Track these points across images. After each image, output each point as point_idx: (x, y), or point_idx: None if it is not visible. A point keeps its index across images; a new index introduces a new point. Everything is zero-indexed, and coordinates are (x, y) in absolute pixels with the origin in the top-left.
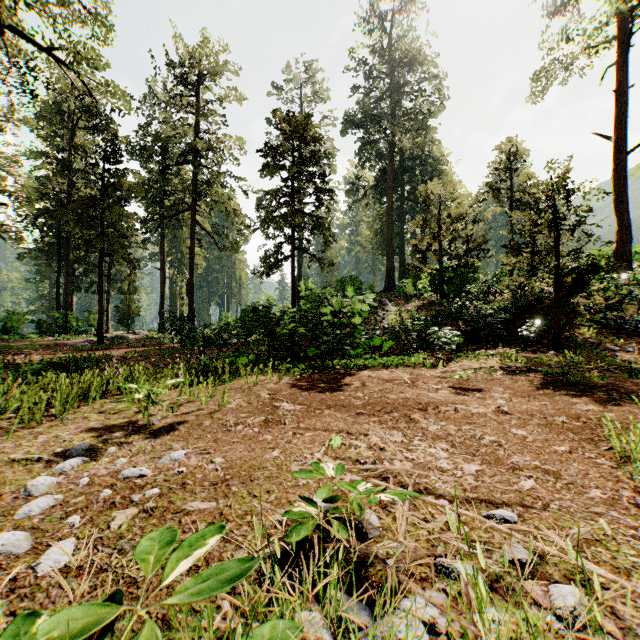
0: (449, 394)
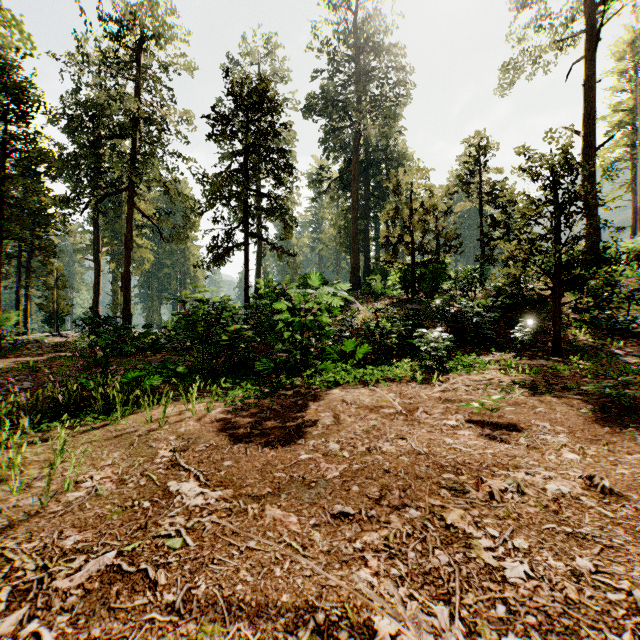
0: (477, 439)
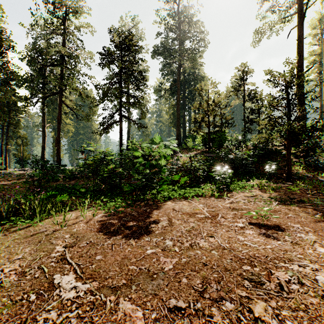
0: (258, 237)
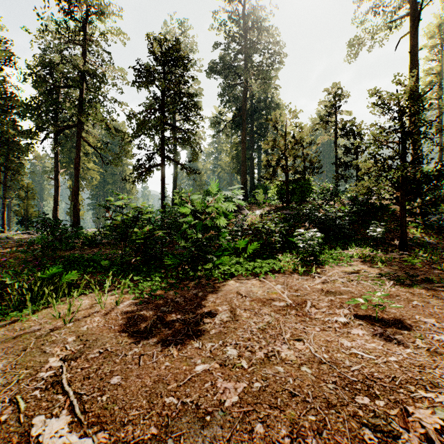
0: (374, 341)
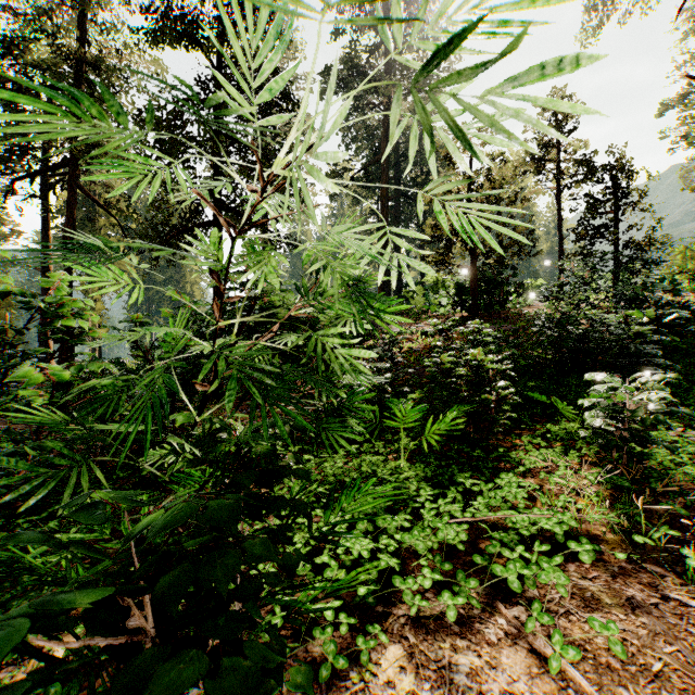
0: None
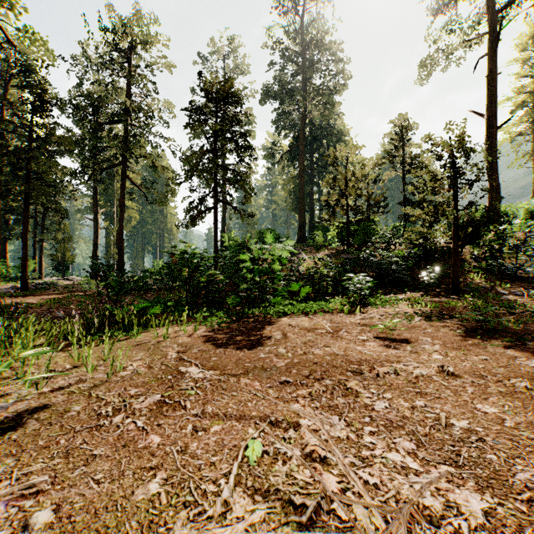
0: (378, 347)
